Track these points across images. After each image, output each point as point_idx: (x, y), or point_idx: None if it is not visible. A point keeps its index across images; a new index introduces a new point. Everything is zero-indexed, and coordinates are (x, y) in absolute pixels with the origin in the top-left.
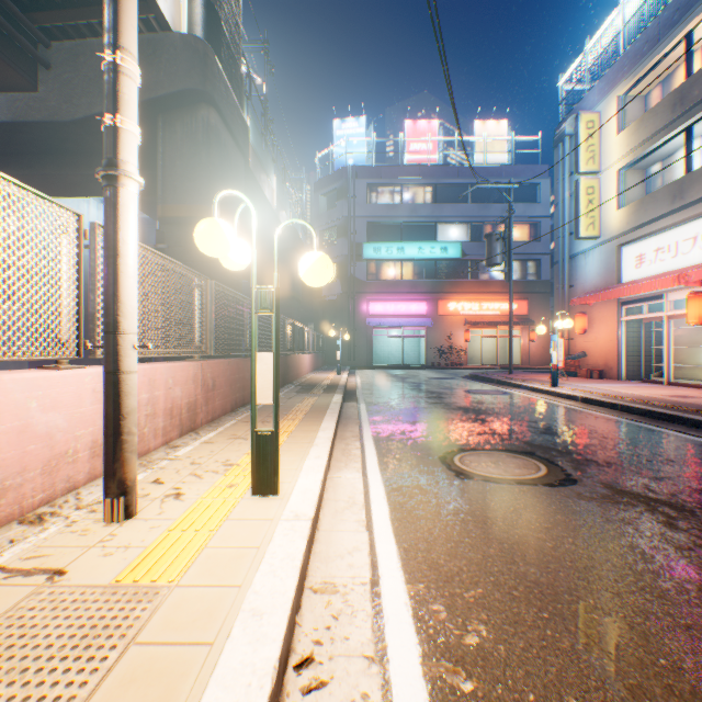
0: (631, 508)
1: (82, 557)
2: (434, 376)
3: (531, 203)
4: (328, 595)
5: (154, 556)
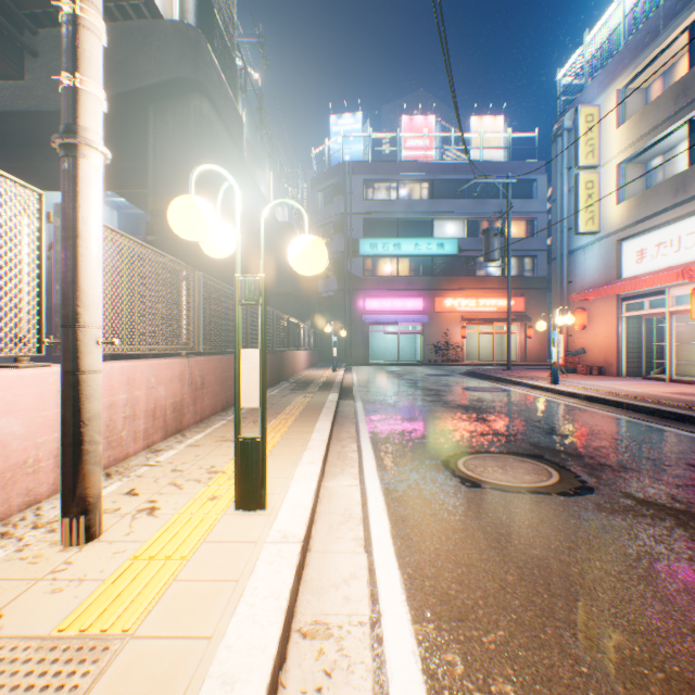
0: (659, 522)
1: (25, 595)
2: (431, 373)
3: (528, 199)
4: (320, 640)
5: (111, 593)
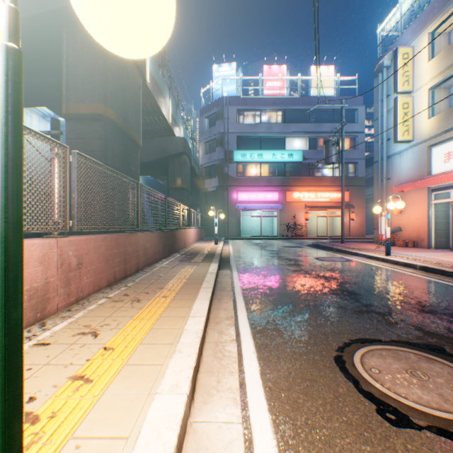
0: None
1: None
2: (286, 245)
3: (351, 123)
4: None
5: None
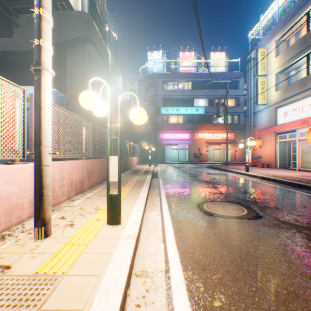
0: (289, 230)
1: (20, 259)
2: (193, 167)
3: (236, 89)
4: (144, 277)
5: (56, 258)
